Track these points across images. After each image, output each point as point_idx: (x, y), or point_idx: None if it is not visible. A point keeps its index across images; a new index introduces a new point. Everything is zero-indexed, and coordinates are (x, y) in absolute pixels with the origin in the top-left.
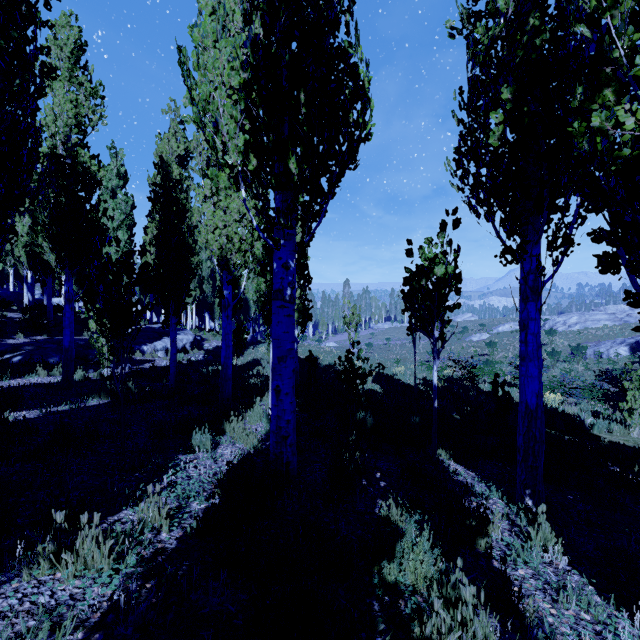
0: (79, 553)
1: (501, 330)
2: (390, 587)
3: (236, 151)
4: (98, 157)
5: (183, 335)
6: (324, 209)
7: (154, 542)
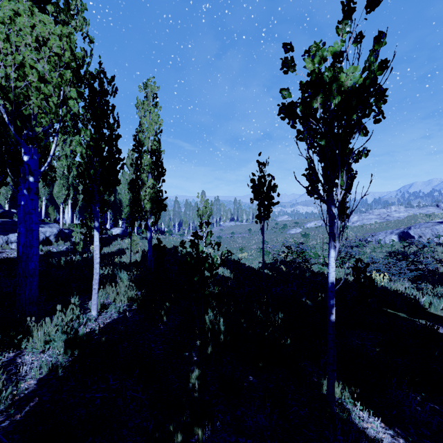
0: None
1: (309, 226)
2: None
3: None
4: None
5: (47, 228)
6: None
7: None
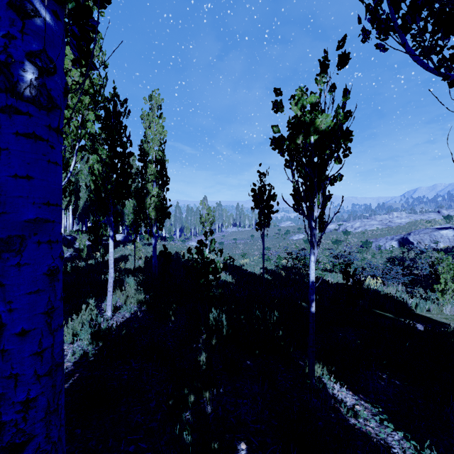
0: None
1: None
2: None
3: None
4: None
5: None
6: None
7: None
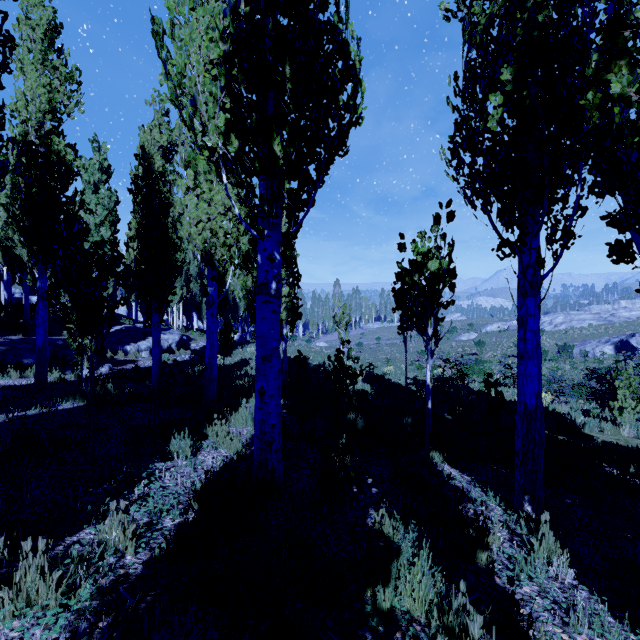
0: (21, 587)
1: (489, 330)
2: (385, 615)
3: (216, 132)
4: (74, 146)
5: (169, 335)
6: (312, 198)
7: (116, 567)
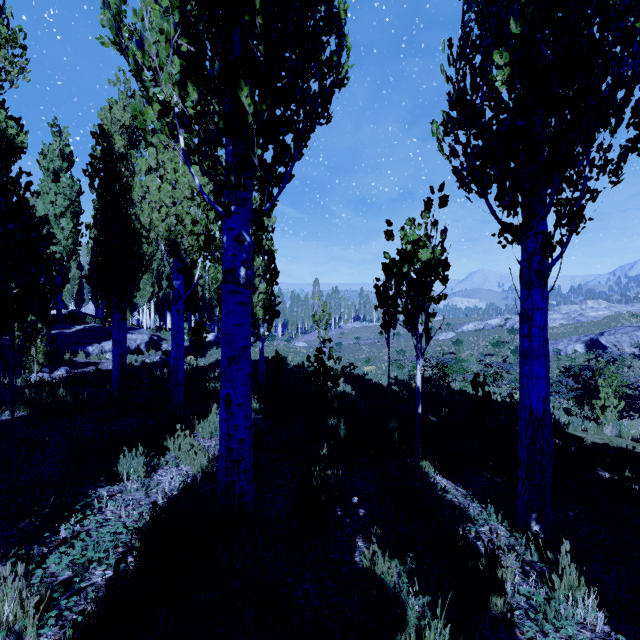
0: None
1: (465, 329)
2: None
3: (170, 82)
4: (18, 119)
5: (137, 335)
6: (289, 170)
7: None
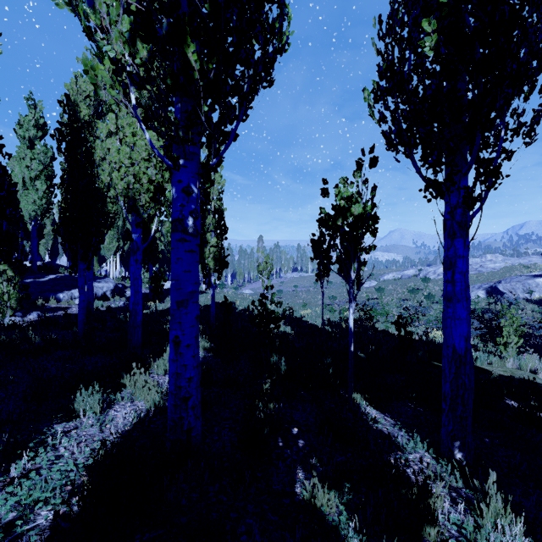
0: None
1: (386, 278)
2: None
3: (120, 40)
4: None
5: (103, 283)
6: (234, 129)
7: None
